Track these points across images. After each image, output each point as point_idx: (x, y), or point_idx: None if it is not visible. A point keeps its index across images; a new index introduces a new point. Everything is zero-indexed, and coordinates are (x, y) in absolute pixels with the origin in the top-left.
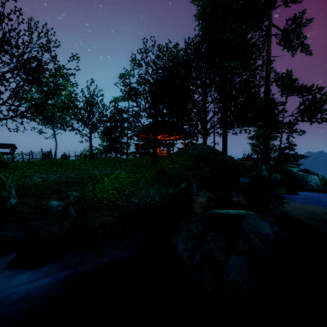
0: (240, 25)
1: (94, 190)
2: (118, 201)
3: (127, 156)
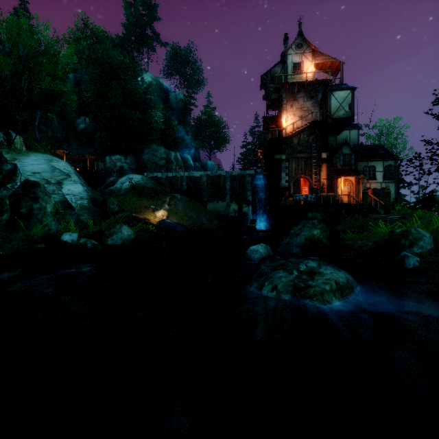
0: None
1: None
2: None
3: None
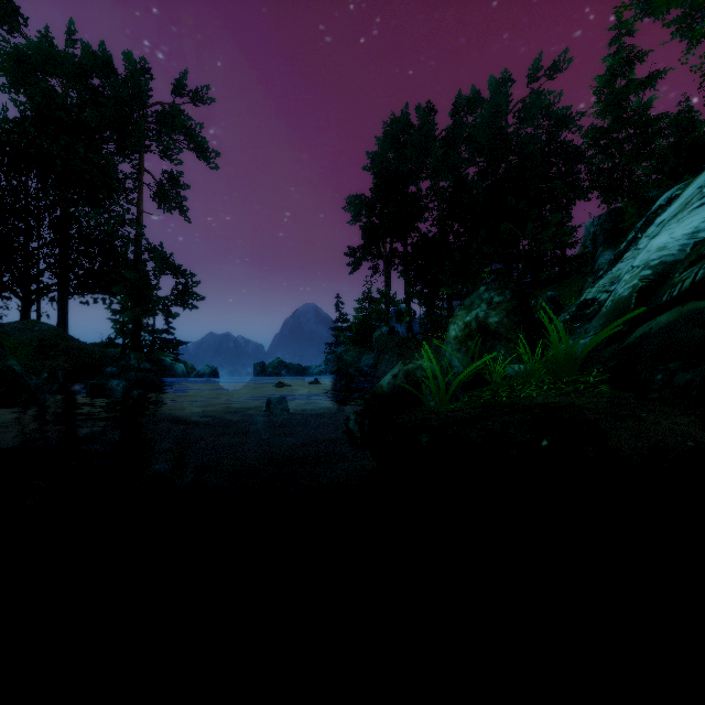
0: (99, 146)
1: None
2: None
3: None
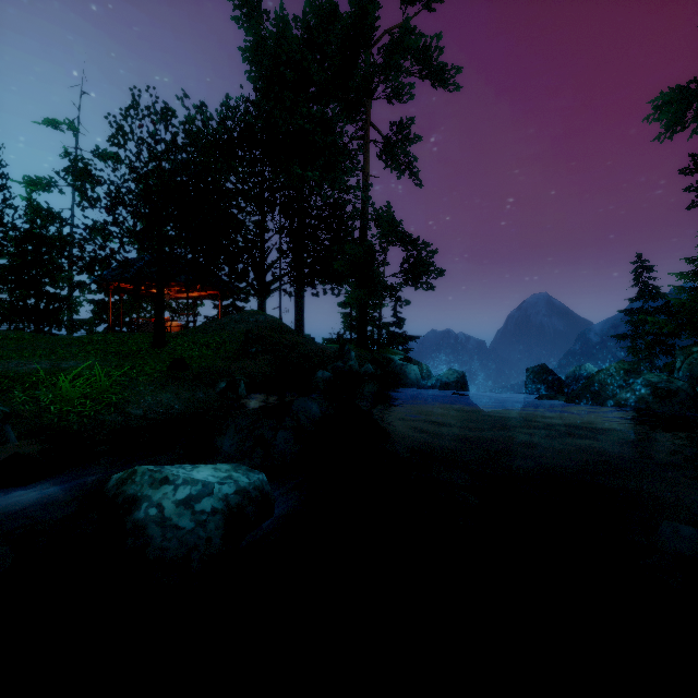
0: (324, 108)
1: (36, 401)
2: (101, 415)
3: (71, 331)
